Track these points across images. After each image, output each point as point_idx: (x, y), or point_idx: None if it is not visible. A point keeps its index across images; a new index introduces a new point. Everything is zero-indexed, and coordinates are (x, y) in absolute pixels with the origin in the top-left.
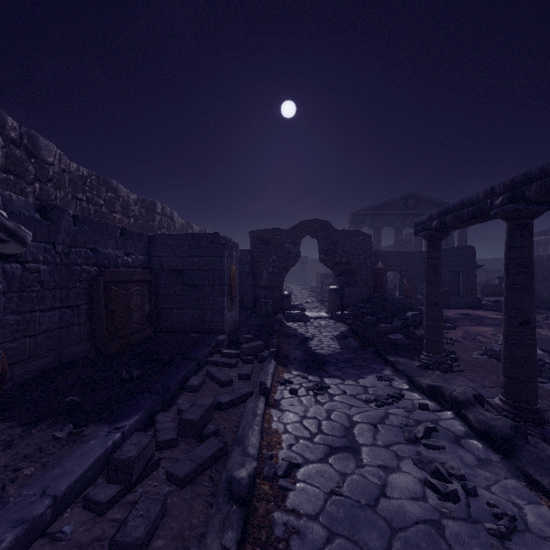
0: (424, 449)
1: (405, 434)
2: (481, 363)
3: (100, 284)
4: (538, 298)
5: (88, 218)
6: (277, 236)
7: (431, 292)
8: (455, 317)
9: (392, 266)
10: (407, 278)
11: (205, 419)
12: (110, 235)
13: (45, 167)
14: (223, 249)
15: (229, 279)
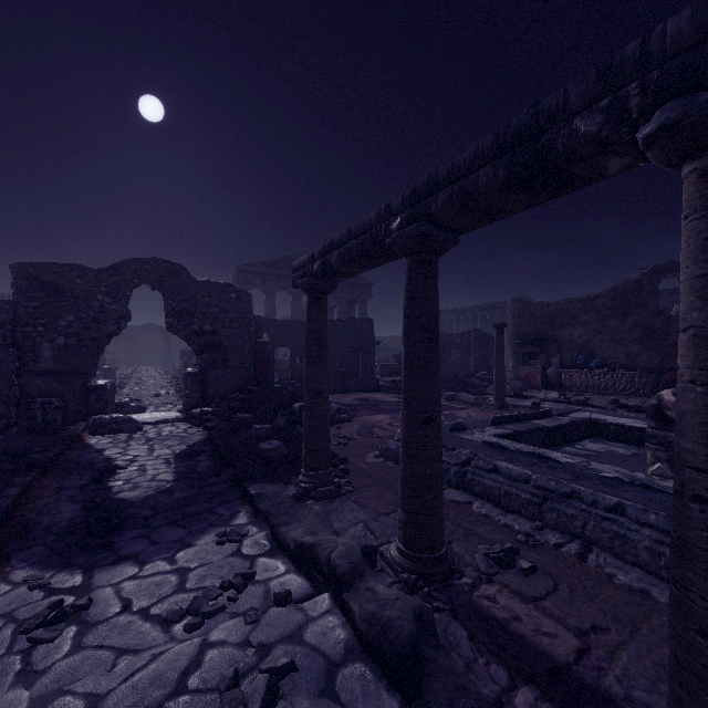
0: None
1: None
2: (377, 472)
3: None
4: None
5: None
6: (76, 279)
7: (313, 375)
8: (352, 404)
9: (282, 340)
10: (301, 355)
11: None
12: None
13: None
14: None
15: None
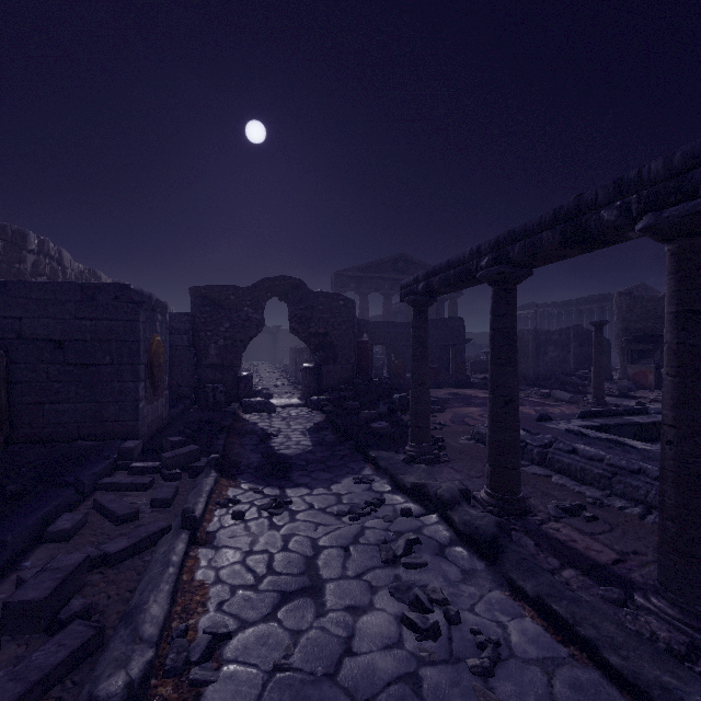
0: (404, 571)
1: (382, 554)
2: (469, 450)
3: None
4: (520, 374)
5: None
6: (231, 296)
7: (418, 369)
8: (444, 398)
9: (379, 339)
10: (396, 353)
11: (65, 592)
12: None
13: None
14: (137, 309)
15: (148, 355)
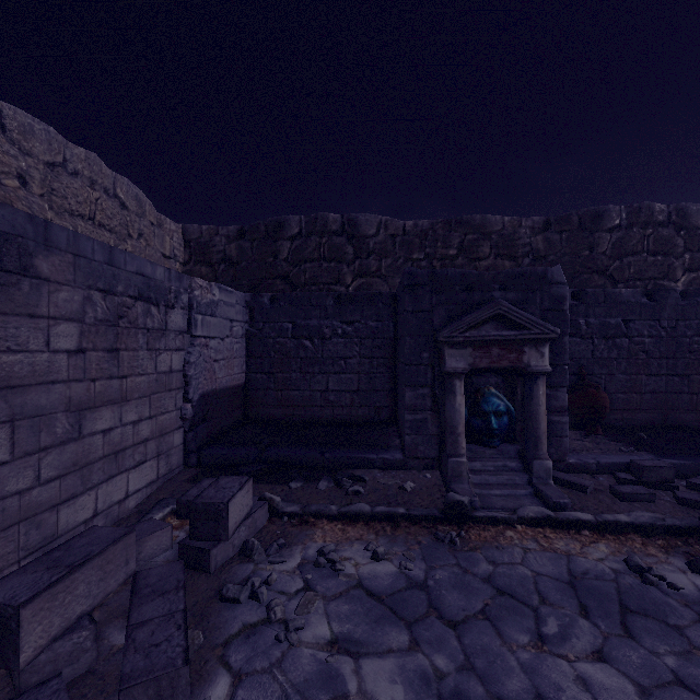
0: None
1: None
2: None
3: None
4: None
5: None
6: None
7: None
8: None
9: None
10: None
11: None
12: None
13: (697, 233)
14: None
15: None
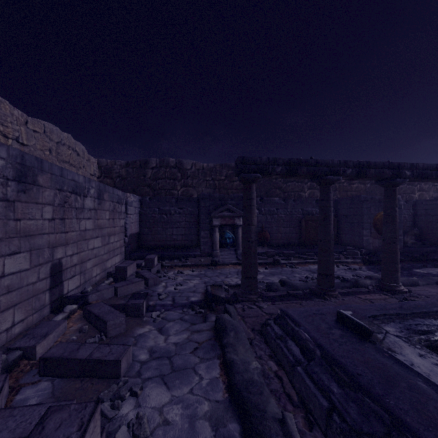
0: None
1: None
2: None
3: (302, 221)
4: None
5: (299, 199)
6: None
7: None
8: None
9: None
10: None
11: (289, 255)
12: (309, 203)
13: None
14: (362, 203)
15: (373, 220)
